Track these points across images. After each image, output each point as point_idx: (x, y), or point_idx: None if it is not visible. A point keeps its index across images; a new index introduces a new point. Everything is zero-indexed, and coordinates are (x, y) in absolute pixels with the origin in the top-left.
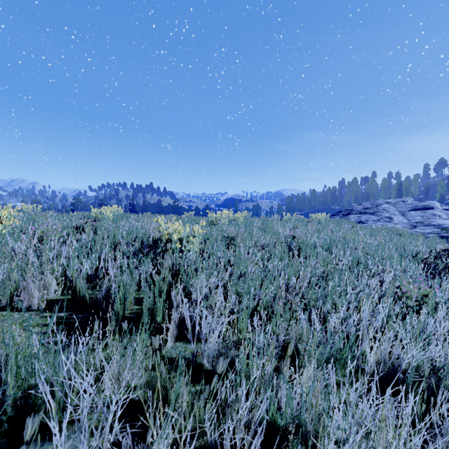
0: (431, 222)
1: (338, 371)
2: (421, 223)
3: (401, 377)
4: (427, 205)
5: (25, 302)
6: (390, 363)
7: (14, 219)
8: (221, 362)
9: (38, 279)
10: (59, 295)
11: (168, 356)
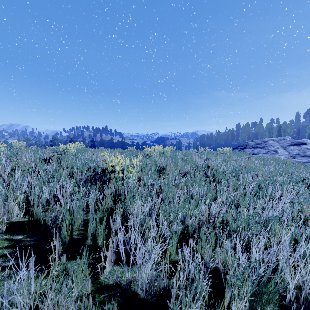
0: (306, 154)
1: None
2: (299, 155)
3: None
4: (301, 141)
5: None
6: None
7: (1, 153)
8: None
9: None
10: (21, 218)
11: (106, 282)
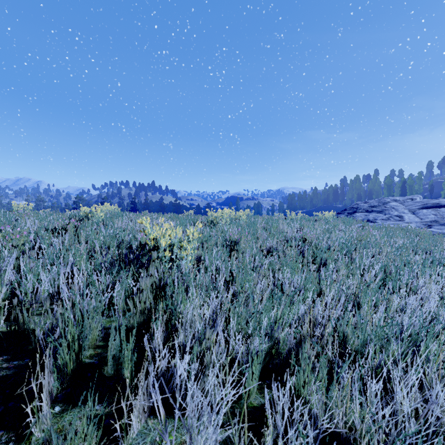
0: None
1: None
2: (437, 222)
3: None
4: (438, 203)
5: None
6: None
7: None
8: None
9: None
10: (1, 325)
11: None
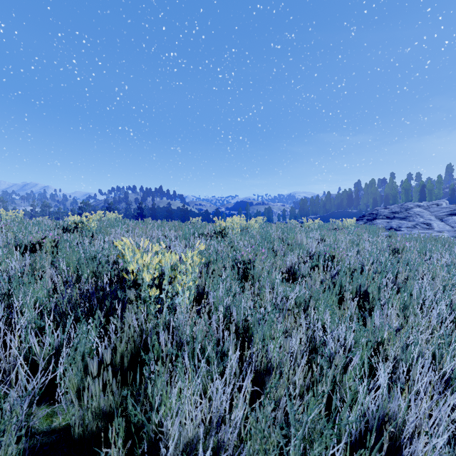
0: None
1: None
2: None
3: None
4: None
5: None
6: None
7: None
8: None
9: None
10: None
11: None
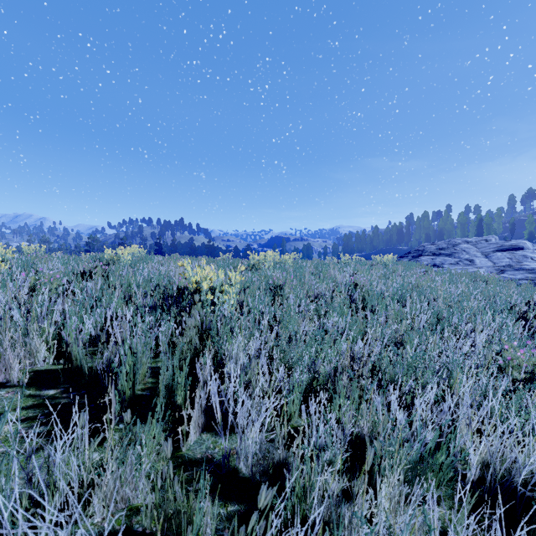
0: (523, 265)
1: (441, 496)
2: (511, 267)
3: (519, 489)
4: (516, 244)
5: (2, 374)
6: (504, 468)
7: (7, 262)
8: (263, 491)
9: (18, 345)
10: (50, 364)
11: (190, 455)
